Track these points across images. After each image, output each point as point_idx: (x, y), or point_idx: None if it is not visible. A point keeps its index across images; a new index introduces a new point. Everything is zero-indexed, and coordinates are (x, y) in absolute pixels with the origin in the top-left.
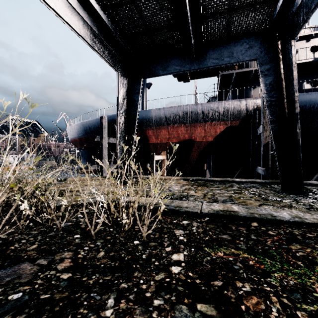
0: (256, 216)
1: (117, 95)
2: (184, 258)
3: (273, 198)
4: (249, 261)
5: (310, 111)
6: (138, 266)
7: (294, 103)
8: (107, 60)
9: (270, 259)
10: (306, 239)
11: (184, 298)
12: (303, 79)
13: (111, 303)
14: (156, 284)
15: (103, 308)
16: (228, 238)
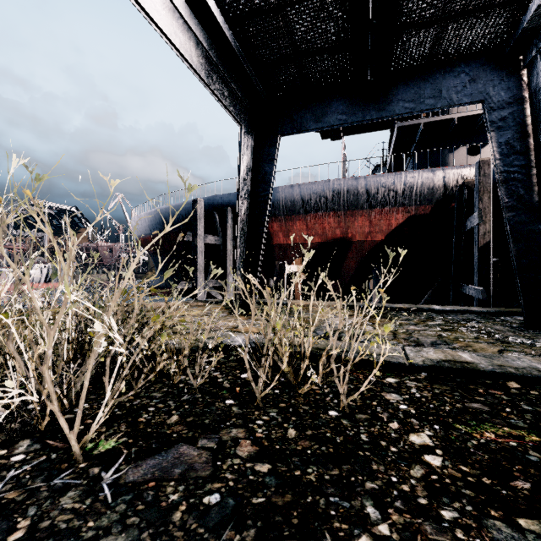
0: (511, 372)
1: (238, 165)
2: (432, 441)
3: (516, 340)
4: None
5: None
6: (368, 453)
7: None
8: (227, 107)
9: None
10: None
11: (487, 508)
12: None
13: (374, 514)
14: (422, 484)
15: (369, 521)
16: (484, 408)
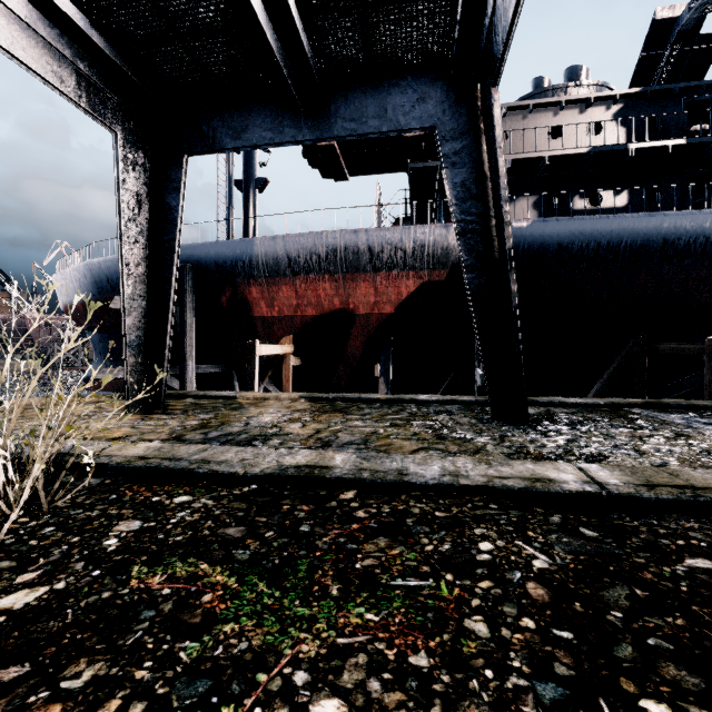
0: (361, 477)
1: (117, 191)
2: (30, 601)
3: (459, 434)
4: (207, 594)
5: (582, 254)
6: None
7: (504, 226)
8: (73, 99)
9: (271, 583)
10: (421, 524)
11: None
12: (574, 189)
13: None
14: None
15: None
16: (237, 534)
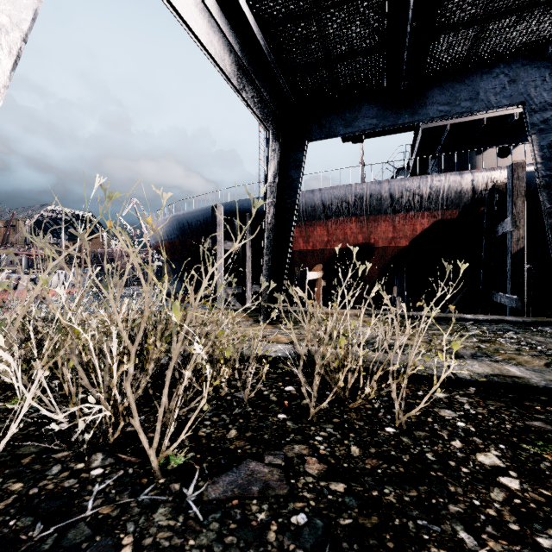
0: None
1: (266, 171)
2: (502, 462)
3: None
4: None
5: None
6: (440, 473)
7: None
8: (256, 113)
9: None
10: None
11: None
12: None
13: (469, 539)
14: (507, 508)
15: (466, 547)
16: (547, 427)
